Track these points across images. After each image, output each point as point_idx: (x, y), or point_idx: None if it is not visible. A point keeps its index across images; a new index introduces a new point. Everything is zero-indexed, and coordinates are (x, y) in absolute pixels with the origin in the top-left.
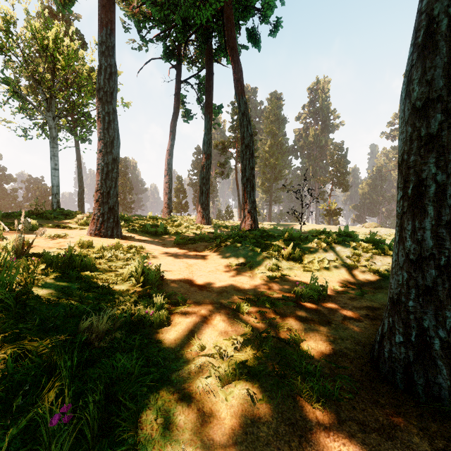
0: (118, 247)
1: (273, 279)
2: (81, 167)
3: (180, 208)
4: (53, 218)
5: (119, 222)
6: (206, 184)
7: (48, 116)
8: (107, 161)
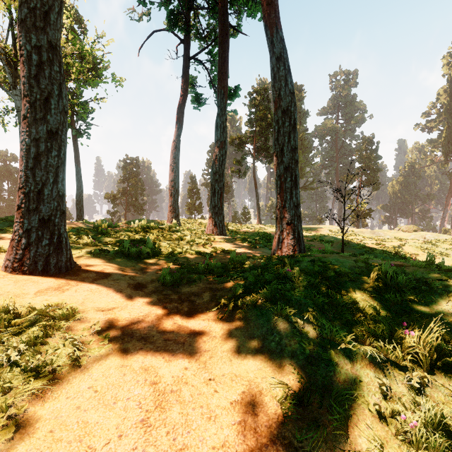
0: None
1: None
2: (79, 165)
3: (194, 209)
4: None
5: (64, 243)
6: (220, 182)
7: (14, 95)
8: (36, 134)
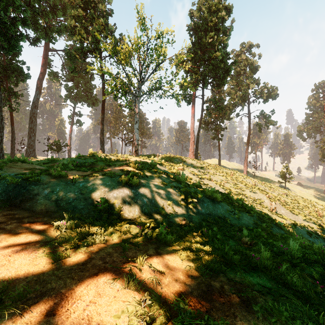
0: None
1: None
2: None
3: None
4: None
5: None
6: None
7: None
8: None
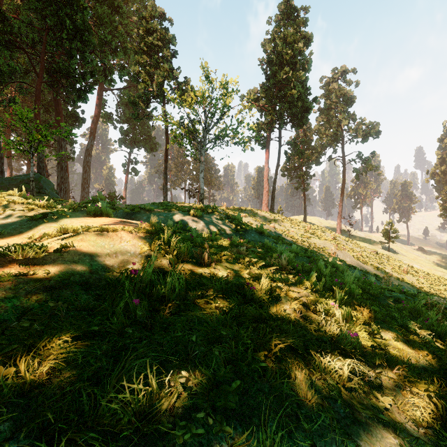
0: None
1: None
2: None
3: None
4: None
5: None
6: None
7: None
8: None
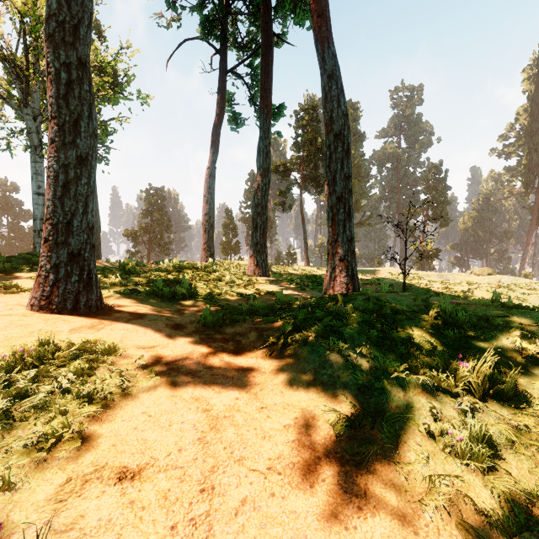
0: (40, 356)
1: (514, 534)
2: (96, 196)
3: (230, 249)
4: (9, 269)
5: (94, 280)
6: (262, 215)
7: (25, 114)
8: (65, 160)
